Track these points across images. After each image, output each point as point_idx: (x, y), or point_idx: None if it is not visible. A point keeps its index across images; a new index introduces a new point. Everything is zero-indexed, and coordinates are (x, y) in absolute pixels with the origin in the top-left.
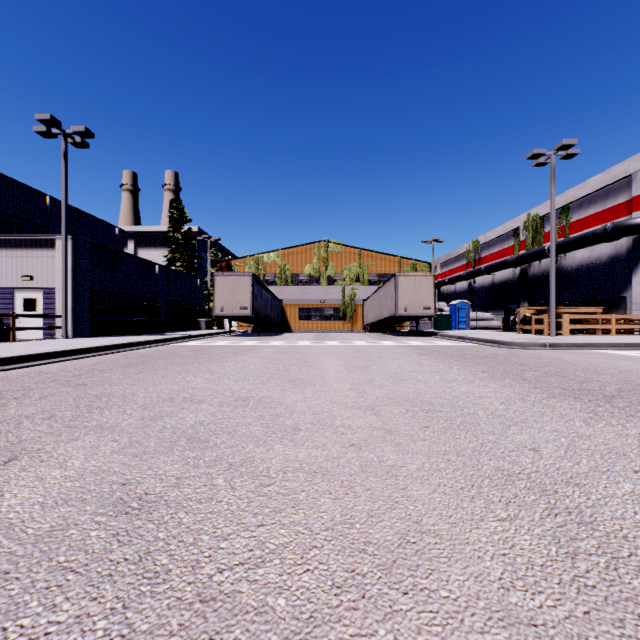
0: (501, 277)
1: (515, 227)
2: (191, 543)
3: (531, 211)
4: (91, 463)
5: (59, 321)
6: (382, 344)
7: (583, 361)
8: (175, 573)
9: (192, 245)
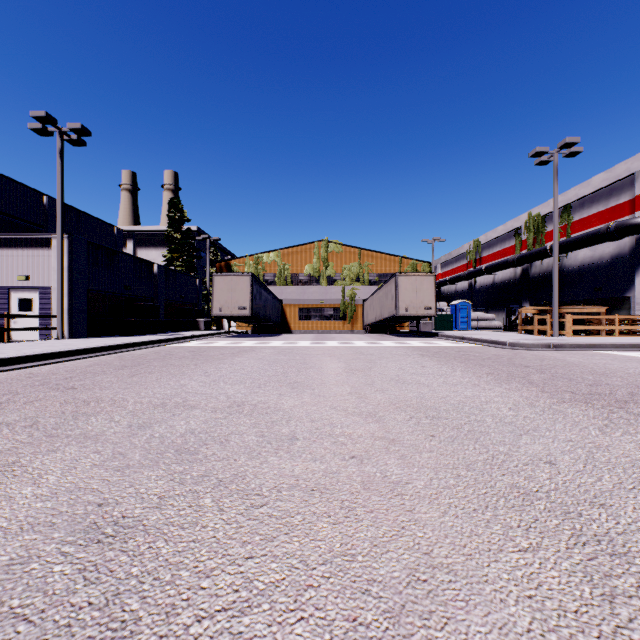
0: (502, 277)
1: (516, 227)
2: (168, 581)
3: (532, 210)
4: (68, 479)
5: (55, 321)
6: (383, 345)
7: (589, 363)
8: (145, 623)
9: (191, 245)
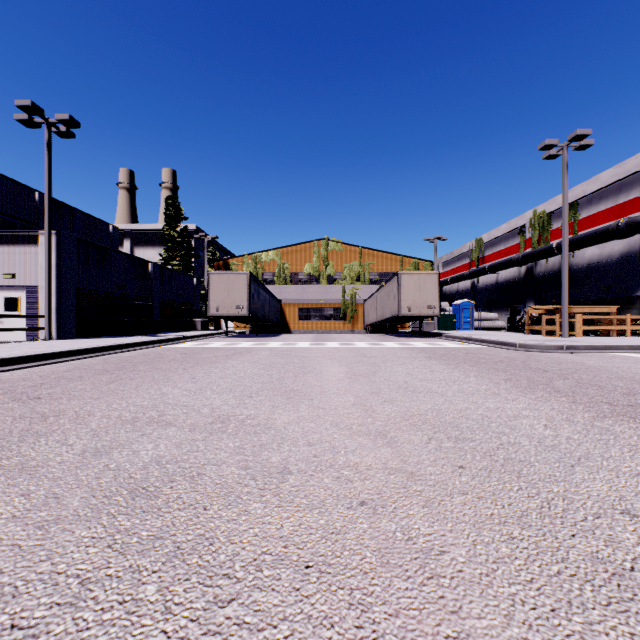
0: (506, 276)
1: (520, 224)
2: None
3: (537, 208)
4: None
5: (42, 322)
6: (385, 346)
7: (612, 367)
8: None
9: (188, 243)
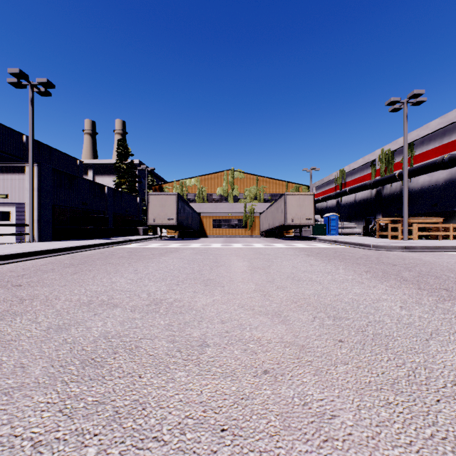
0: (361, 196)
1: (372, 159)
2: None
3: (384, 147)
4: None
5: (28, 229)
6: (276, 246)
7: (442, 261)
8: None
9: (134, 173)
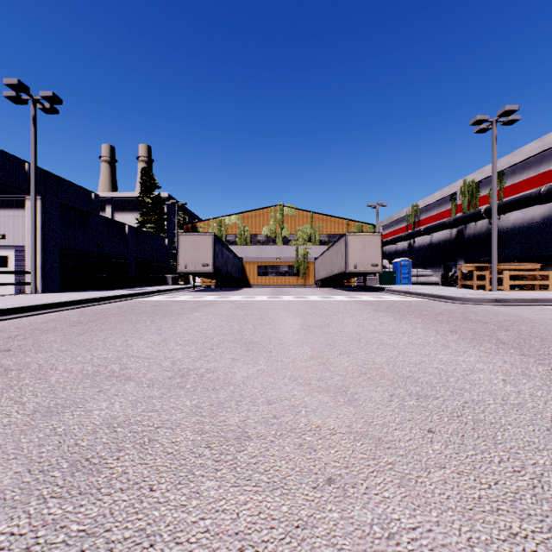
0: (439, 237)
1: (452, 192)
2: None
3: (467, 177)
4: None
5: (29, 277)
6: (335, 299)
7: (545, 318)
8: None
9: (161, 209)
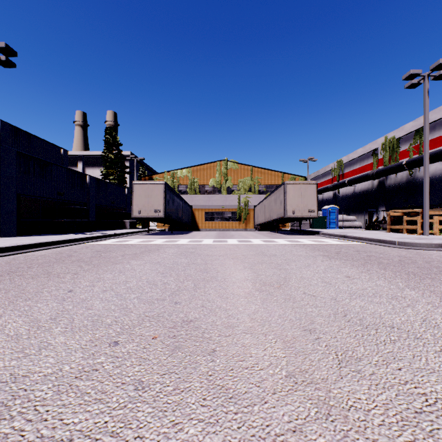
0: (361, 188)
1: (374, 148)
2: None
3: (388, 135)
4: None
5: None
6: (278, 243)
7: None
8: None
9: (122, 163)
